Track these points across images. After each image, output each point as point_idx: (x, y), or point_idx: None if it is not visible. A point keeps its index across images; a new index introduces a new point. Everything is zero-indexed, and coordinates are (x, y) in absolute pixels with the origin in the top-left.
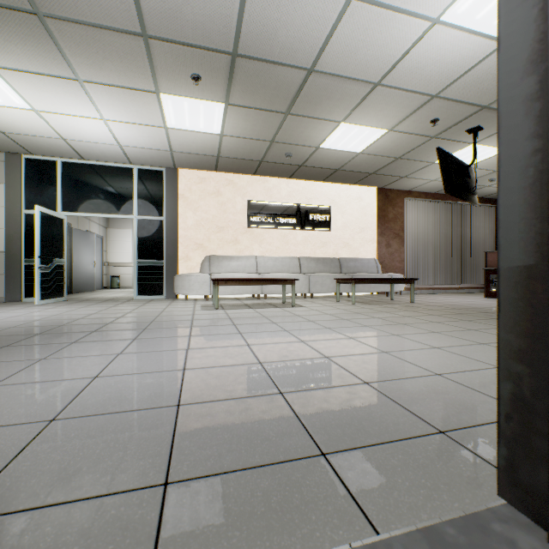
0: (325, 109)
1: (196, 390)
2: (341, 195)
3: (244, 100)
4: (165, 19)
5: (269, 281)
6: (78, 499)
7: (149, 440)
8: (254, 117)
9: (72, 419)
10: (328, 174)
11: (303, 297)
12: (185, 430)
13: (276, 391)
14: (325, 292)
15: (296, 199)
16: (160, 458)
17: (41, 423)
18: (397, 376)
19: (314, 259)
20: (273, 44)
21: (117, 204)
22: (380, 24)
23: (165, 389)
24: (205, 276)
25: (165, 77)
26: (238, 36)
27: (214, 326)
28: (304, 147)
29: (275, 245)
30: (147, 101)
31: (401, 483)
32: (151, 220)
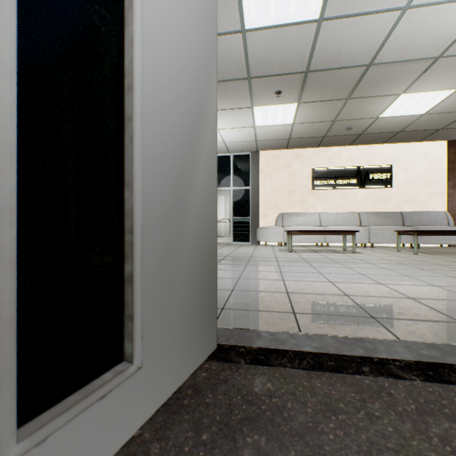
0: (384, 88)
1: (294, 288)
2: (404, 153)
3: (312, 98)
4: (262, 66)
5: (332, 232)
6: (261, 310)
7: (279, 301)
8: (319, 107)
9: (240, 290)
10: (389, 137)
11: (362, 246)
12: (295, 300)
13: (343, 294)
14: (385, 242)
15: (356, 162)
16: (287, 306)
17: (229, 290)
18: (440, 298)
19: (374, 213)
20: (336, 57)
21: (221, 181)
22: (436, 16)
23: (277, 286)
24: (279, 228)
25: (257, 97)
26: (309, 60)
27: (292, 261)
28: (364, 119)
29: (336, 203)
30: (244, 113)
31: (419, 331)
32: (241, 190)
